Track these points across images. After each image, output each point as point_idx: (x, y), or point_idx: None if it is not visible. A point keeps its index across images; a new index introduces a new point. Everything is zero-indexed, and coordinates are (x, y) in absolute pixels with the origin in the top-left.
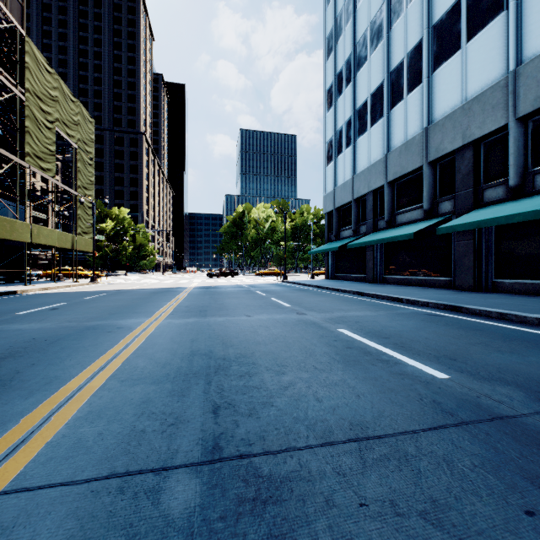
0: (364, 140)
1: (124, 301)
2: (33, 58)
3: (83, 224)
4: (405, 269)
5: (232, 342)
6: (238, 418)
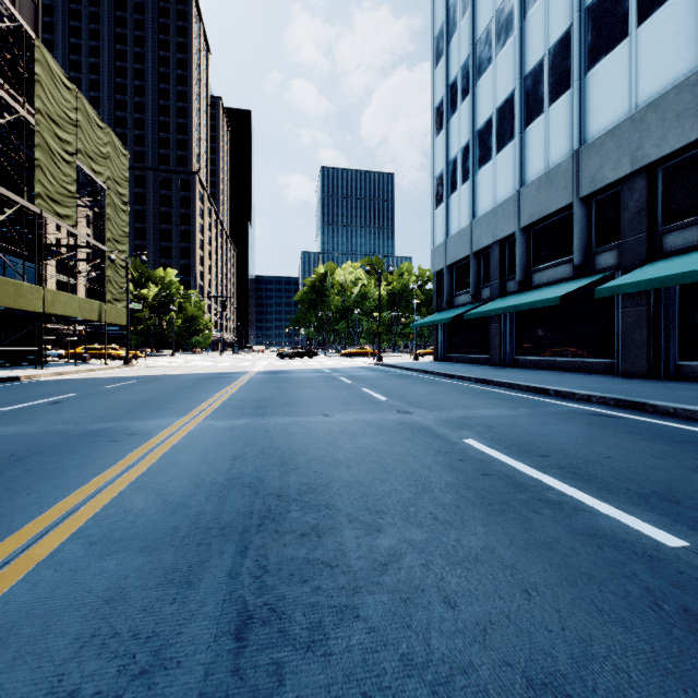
0: (488, 172)
1: (156, 392)
2: (46, 69)
3: (115, 288)
4: (545, 347)
5: (296, 461)
6: (284, 657)
